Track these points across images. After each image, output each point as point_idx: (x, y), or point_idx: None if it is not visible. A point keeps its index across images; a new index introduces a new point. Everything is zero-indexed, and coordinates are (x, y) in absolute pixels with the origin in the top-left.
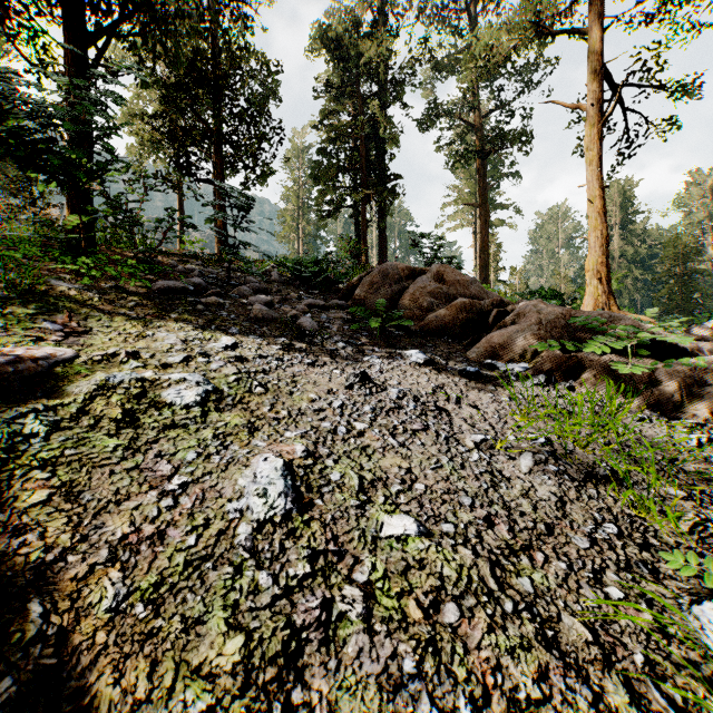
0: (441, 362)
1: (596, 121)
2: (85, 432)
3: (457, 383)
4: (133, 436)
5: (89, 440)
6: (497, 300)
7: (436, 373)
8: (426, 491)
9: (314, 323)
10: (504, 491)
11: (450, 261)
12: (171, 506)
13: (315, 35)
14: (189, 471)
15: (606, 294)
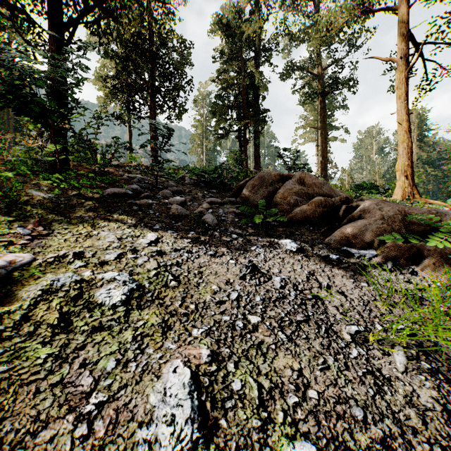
0: (309, 249)
1: (404, 69)
2: (23, 342)
3: (324, 269)
4: (64, 342)
5: (25, 351)
6: (343, 197)
7: (306, 260)
8: (319, 401)
9: (214, 219)
10: (389, 398)
11: (304, 166)
12: (84, 435)
13: (214, 21)
14: (107, 385)
15: (411, 186)
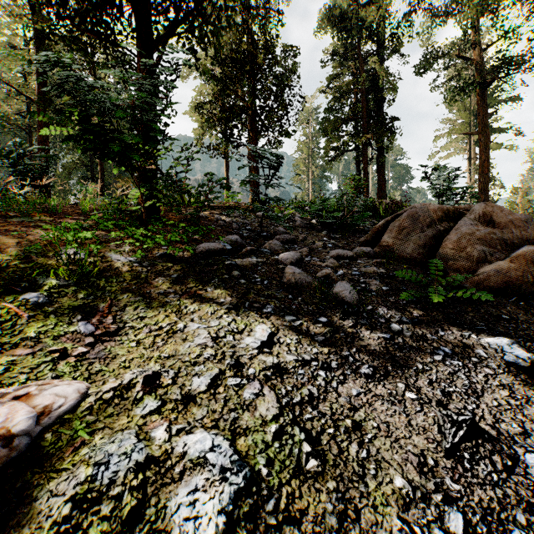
0: None
1: None
2: None
3: None
4: None
5: None
6: None
7: None
8: None
9: (353, 291)
10: None
11: (463, 190)
12: None
13: (324, 17)
14: None
15: None
